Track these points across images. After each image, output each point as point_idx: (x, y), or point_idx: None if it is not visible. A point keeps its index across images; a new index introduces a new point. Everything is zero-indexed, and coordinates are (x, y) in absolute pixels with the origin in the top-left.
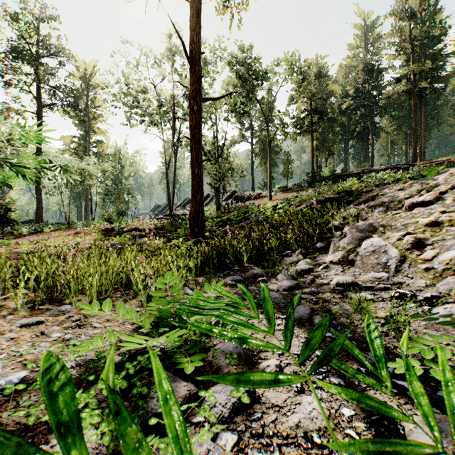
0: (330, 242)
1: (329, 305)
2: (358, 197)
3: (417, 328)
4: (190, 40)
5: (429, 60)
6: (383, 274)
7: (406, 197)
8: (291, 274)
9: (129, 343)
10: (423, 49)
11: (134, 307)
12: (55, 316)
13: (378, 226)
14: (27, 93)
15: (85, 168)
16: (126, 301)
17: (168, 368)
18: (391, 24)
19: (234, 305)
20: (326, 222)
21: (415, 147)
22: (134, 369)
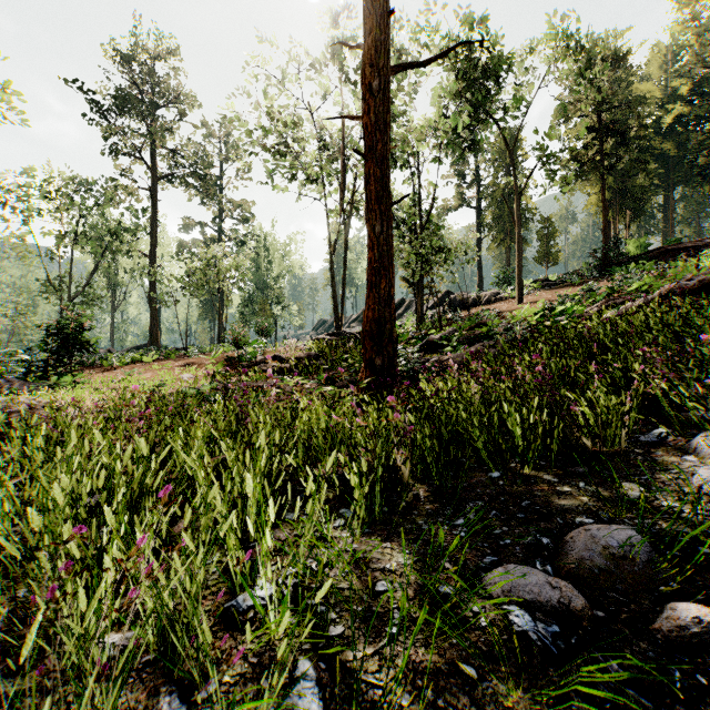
0: None
1: None
2: None
3: None
4: None
5: None
6: None
7: None
8: None
9: None
10: None
11: None
12: None
13: None
14: (139, 161)
15: None
16: None
17: None
18: None
19: None
20: None
21: None
22: None
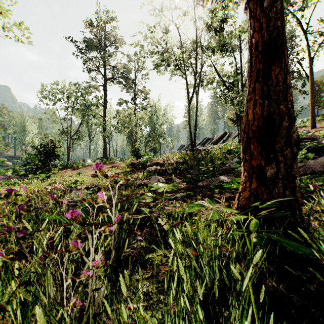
0: None
1: None
2: None
3: None
4: None
5: None
6: None
7: None
8: None
9: None
10: None
11: None
12: None
13: None
14: (99, 74)
15: None
16: None
17: None
18: None
19: None
20: None
21: None
22: None
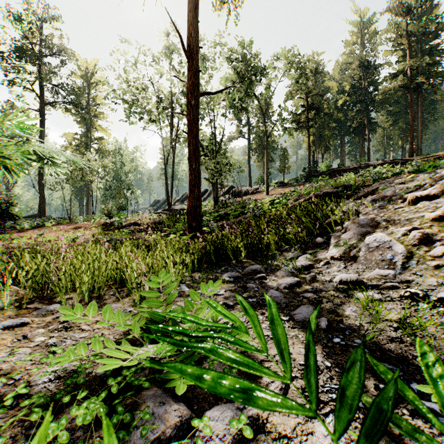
0: (330, 237)
1: (334, 305)
2: (357, 192)
3: (435, 334)
4: (187, 35)
5: (425, 55)
6: (389, 271)
7: (408, 191)
8: (291, 270)
9: (109, 359)
10: (419, 44)
11: (126, 306)
12: (42, 316)
13: (380, 221)
14: (30, 91)
15: (74, 159)
16: (119, 299)
17: (158, 383)
18: (387, 20)
19: (236, 328)
20: (325, 217)
21: (412, 142)
22: (118, 387)
